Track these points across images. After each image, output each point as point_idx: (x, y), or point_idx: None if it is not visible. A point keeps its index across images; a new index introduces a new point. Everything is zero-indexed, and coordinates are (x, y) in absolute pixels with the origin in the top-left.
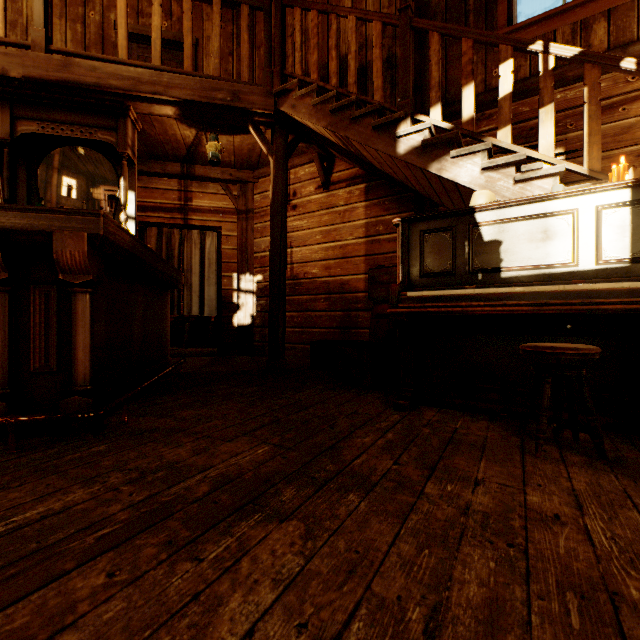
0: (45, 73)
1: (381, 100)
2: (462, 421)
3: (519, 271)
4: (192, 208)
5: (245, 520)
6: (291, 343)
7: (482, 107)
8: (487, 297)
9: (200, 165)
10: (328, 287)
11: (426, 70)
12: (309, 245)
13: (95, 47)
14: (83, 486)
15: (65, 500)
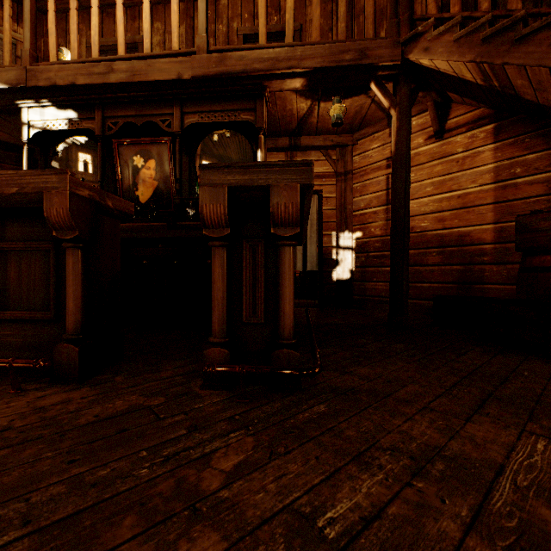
0: (206, 70)
1: None
2: None
3: None
4: None
5: None
6: None
7: None
8: None
9: (305, 136)
10: (441, 240)
11: None
12: (417, 198)
13: None
14: (360, 469)
15: (362, 491)
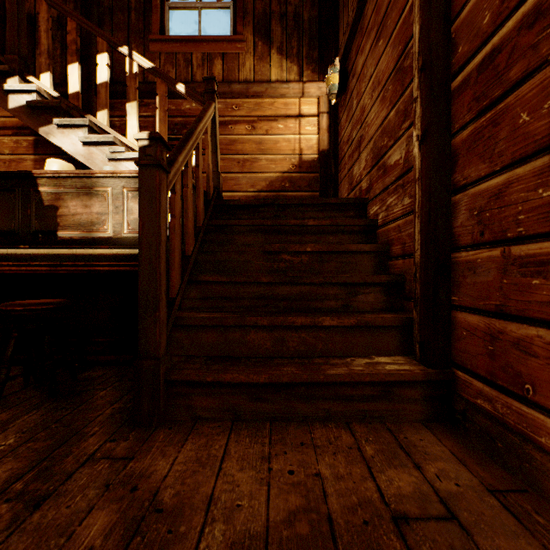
0: None
1: None
2: None
3: (72, 235)
4: None
5: None
6: None
7: (140, 95)
8: (16, 257)
9: None
10: None
11: (92, 44)
12: None
13: None
14: None
15: None
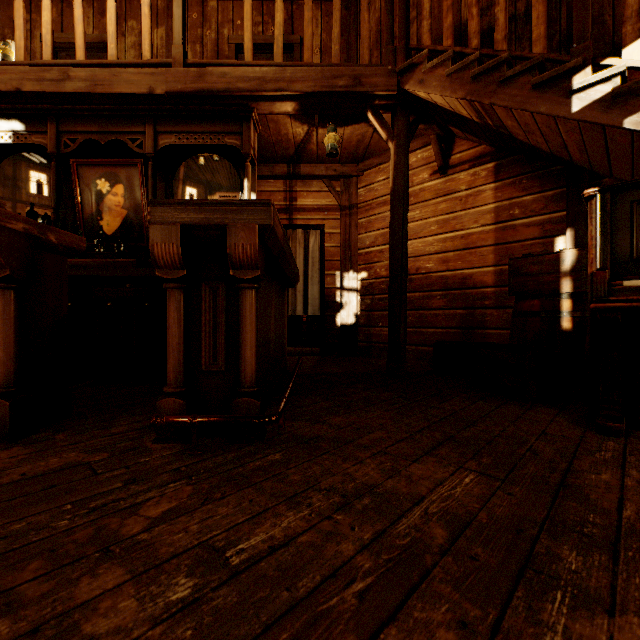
0: (183, 86)
1: (543, 51)
2: None
3: None
4: (296, 208)
5: (546, 600)
6: None
7: None
8: None
9: (305, 164)
10: (446, 282)
11: None
12: (422, 237)
13: None
14: (289, 507)
15: (281, 526)
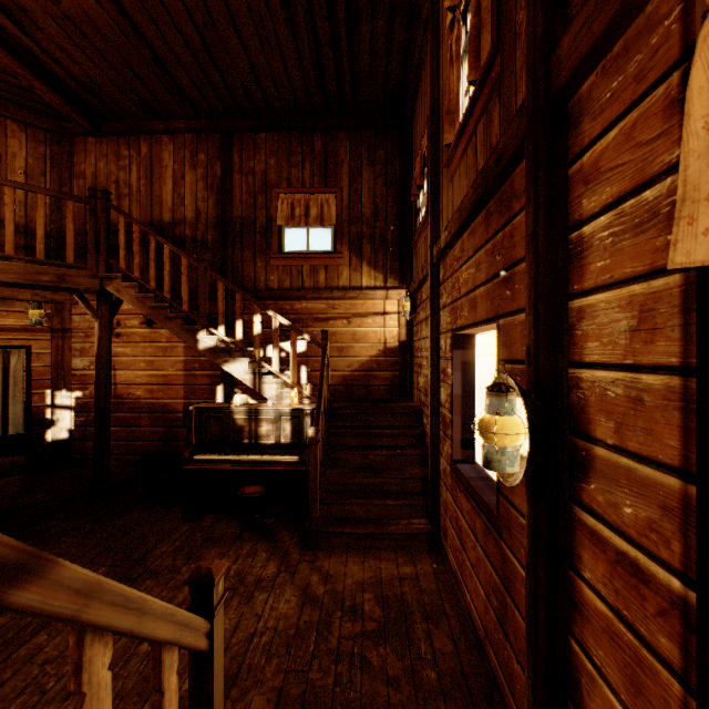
0: None
1: (188, 310)
2: (222, 523)
3: (252, 442)
4: None
5: None
6: (115, 454)
7: (264, 299)
8: (232, 462)
9: (5, 287)
10: (152, 407)
11: (229, 262)
12: (134, 370)
13: None
14: (1, 616)
15: None
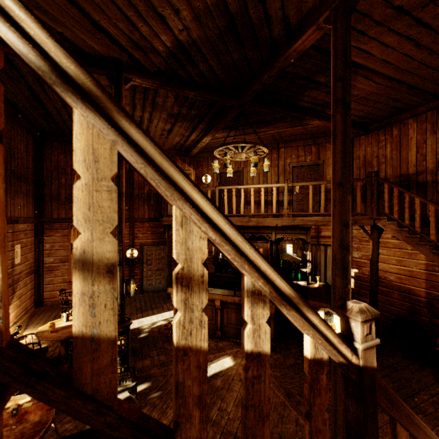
0: (287, 223)
1: (434, 240)
2: None
3: None
4: (321, 236)
5: None
6: None
7: None
8: None
9: None
10: (400, 288)
11: None
12: (387, 263)
13: (281, 175)
14: None
15: None
